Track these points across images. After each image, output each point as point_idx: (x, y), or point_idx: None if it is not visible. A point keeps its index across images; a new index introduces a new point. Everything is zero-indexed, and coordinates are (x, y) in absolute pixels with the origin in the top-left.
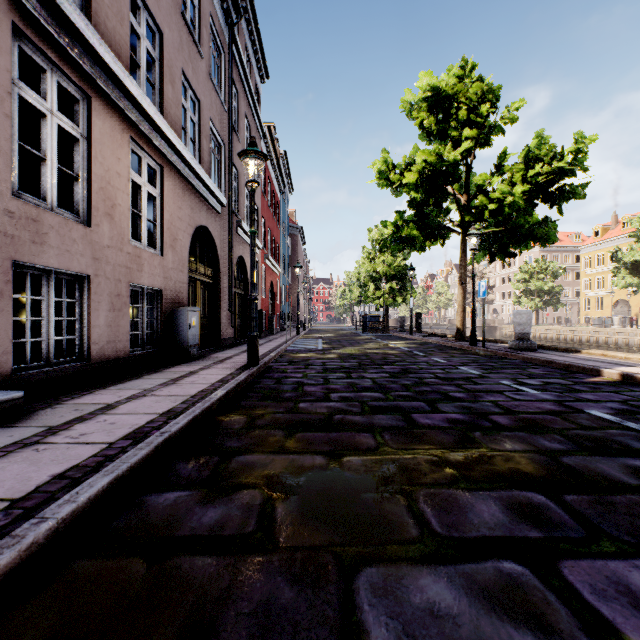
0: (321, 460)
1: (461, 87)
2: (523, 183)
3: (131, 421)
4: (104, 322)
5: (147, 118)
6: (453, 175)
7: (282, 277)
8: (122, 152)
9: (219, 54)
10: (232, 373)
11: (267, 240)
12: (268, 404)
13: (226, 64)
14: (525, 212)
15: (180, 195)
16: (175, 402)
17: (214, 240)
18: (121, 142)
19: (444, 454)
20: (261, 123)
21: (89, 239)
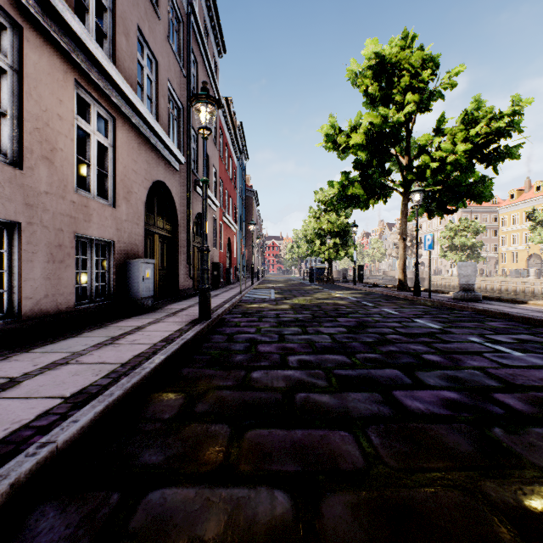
0: (284, 503)
1: (403, 56)
2: (464, 143)
3: (16, 414)
4: (40, 274)
5: (94, 62)
6: (397, 136)
7: (238, 234)
8: (65, 94)
9: (178, 22)
10: (181, 329)
11: (225, 200)
12: (214, 373)
13: (185, 32)
14: (466, 170)
15: (135, 148)
16: (97, 375)
17: (172, 196)
18: (63, 83)
19: (477, 485)
20: (219, 93)
21: (20, 183)
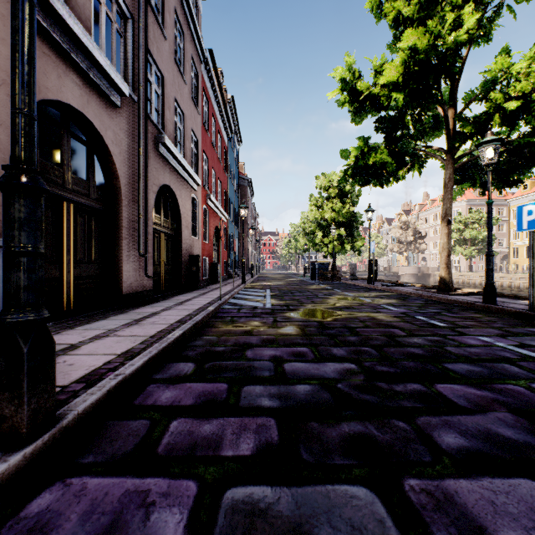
0: None
1: None
2: None
3: None
4: None
5: None
6: (450, 68)
7: (230, 224)
8: None
9: None
10: None
11: (210, 180)
12: None
13: None
14: None
15: None
16: None
17: (106, 144)
18: None
19: None
20: (200, 40)
21: None
